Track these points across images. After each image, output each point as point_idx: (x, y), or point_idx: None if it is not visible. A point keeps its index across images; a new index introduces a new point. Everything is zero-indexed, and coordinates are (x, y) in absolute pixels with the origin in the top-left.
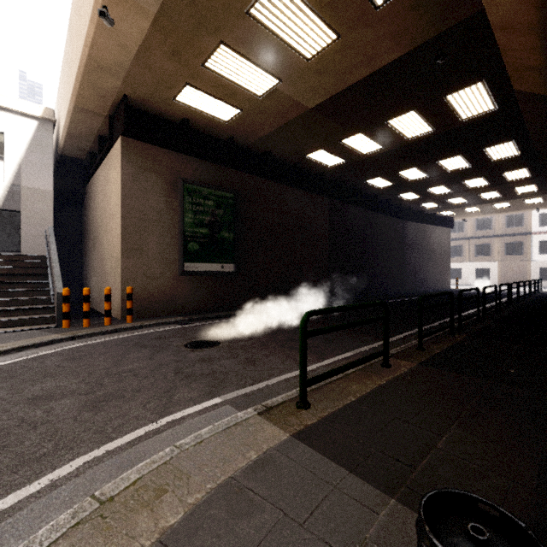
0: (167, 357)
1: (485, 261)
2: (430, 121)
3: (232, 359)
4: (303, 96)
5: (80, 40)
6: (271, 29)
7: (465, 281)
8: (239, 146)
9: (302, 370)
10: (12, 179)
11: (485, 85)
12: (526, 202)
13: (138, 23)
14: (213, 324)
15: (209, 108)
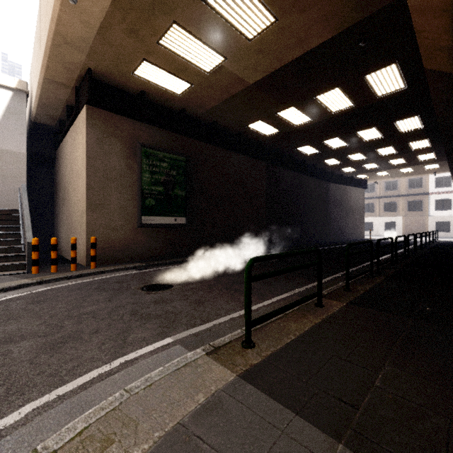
0: (124, 299)
1: (392, 216)
2: (351, 97)
3: (183, 300)
4: (245, 72)
5: (48, 17)
6: (218, 11)
7: (376, 232)
8: (190, 117)
9: (247, 312)
10: None
11: (398, 66)
12: (426, 168)
13: (99, 1)
14: (167, 269)
15: (164, 82)
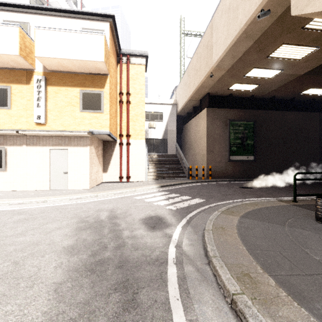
0: (235, 189)
1: None
2: None
3: (262, 192)
4: (297, 71)
5: (197, 81)
6: (278, 57)
7: None
8: (256, 97)
9: (294, 190)
10: (165, 127)
11: None
12: None
13: (221, 73)
14: (245, 182)
15: (243, 88)
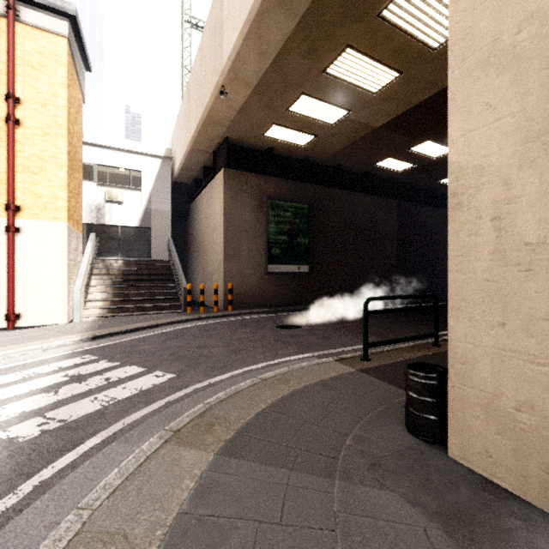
0: (266, 333)
1: None
2: None
3: (313, 336)
4: (371, 119)
5: (201, 105)
6: (342, 79)
7: None
8: (313, 163)
9: (365, 336)
10: (146, 204)
11: None
12: None
13: (243, 92)
14: (293, 315)
15: (290, 138)
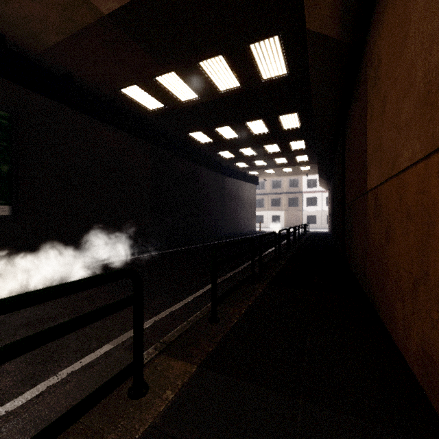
0: None
1: (277, 210)
2: (237, 74)
3: None
4: None
5: None
6: None
7: (265, 225)
8: (22, 54)
9: None
10: None
11: (281, 40)
12: (301, 169)
13: None
14: None
15: None
